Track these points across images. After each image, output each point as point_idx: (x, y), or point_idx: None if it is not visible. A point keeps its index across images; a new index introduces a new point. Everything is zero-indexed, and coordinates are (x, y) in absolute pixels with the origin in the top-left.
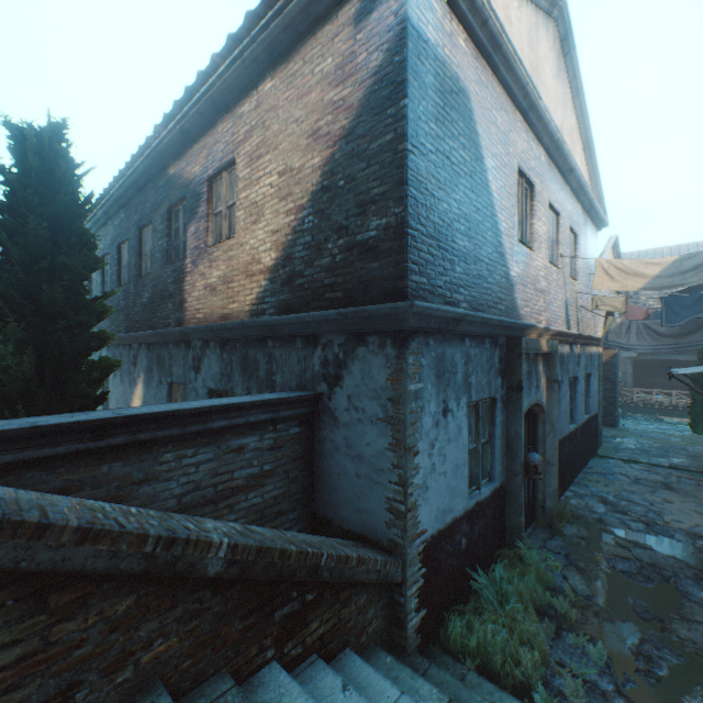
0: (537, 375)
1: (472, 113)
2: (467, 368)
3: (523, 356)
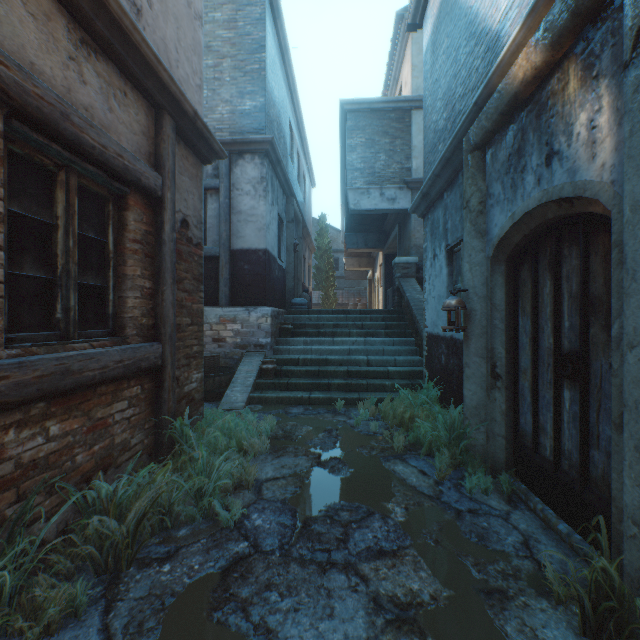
0: (552, 126)
1: None
2: (445, 218)
3: (465, 163)
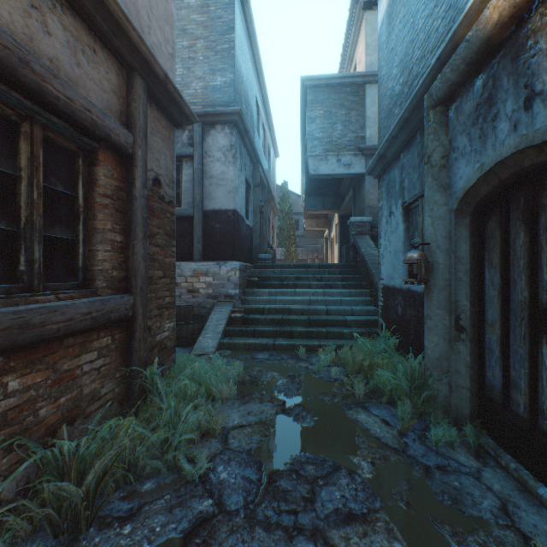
0: (532, 66)
1: None
2: (402, 177)
3: (426, 119)
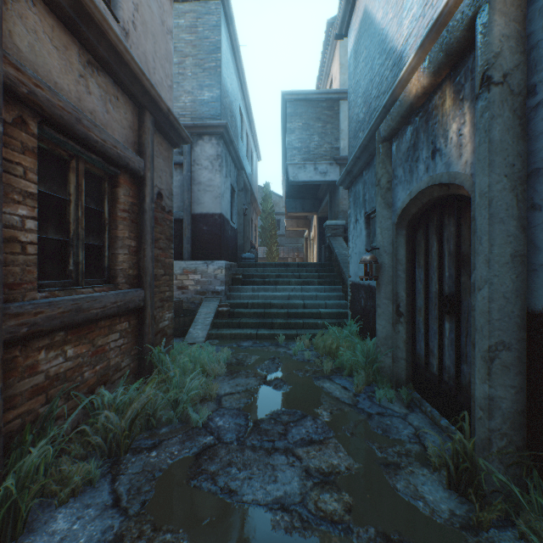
0: (435, 130)
1: (367, 11)
2: (364, 191)
3: (377, 151)
